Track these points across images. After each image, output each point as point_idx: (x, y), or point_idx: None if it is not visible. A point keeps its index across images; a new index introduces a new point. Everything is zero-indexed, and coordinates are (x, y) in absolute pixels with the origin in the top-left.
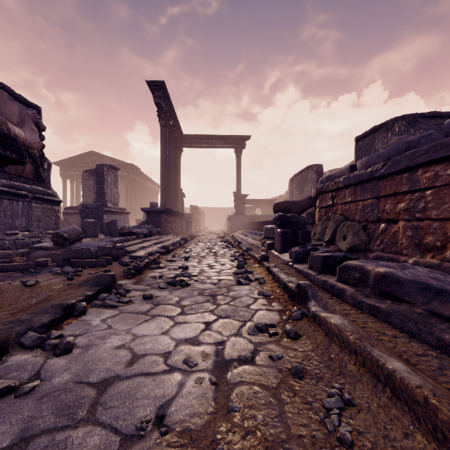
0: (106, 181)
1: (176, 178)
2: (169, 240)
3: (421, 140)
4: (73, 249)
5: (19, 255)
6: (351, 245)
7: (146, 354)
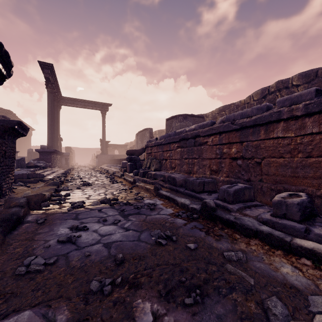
0: None
1: (57, 127)
2: (58, 171)
3: (172, 135)
4: None
5: None
6: (155, 168)
7: (93, 195)
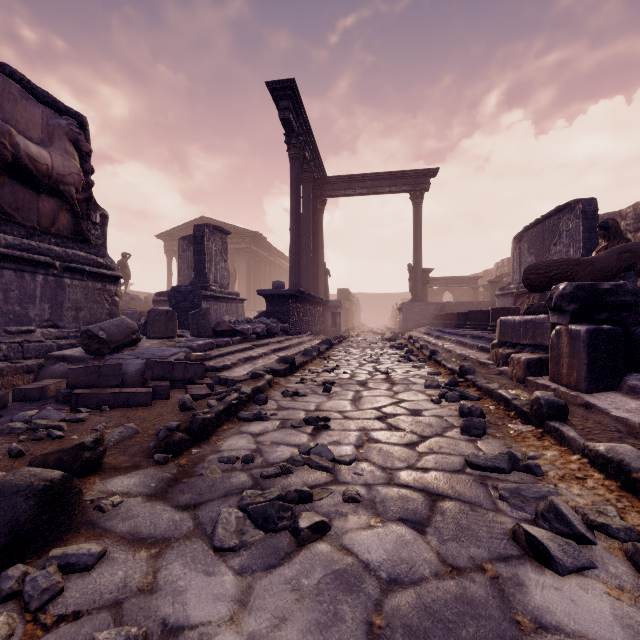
0: (208, 250)
1: (316, 244)
2: (302, 344)
3: None
4: (108, 362)
5: (21, 371)
6: None
7: None
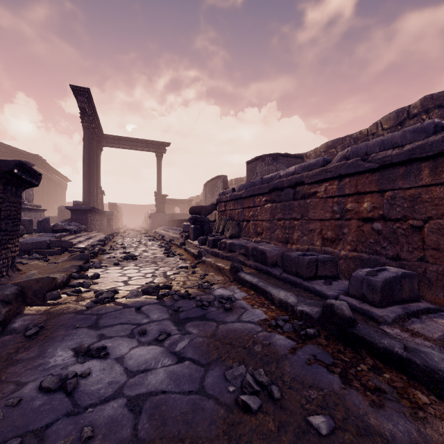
0: None
1: (97, 176)
2: (96, 236)
3: (257, 183)
4: (23, 243)
5: None
6: (231, 234)
7: (135, 276)
